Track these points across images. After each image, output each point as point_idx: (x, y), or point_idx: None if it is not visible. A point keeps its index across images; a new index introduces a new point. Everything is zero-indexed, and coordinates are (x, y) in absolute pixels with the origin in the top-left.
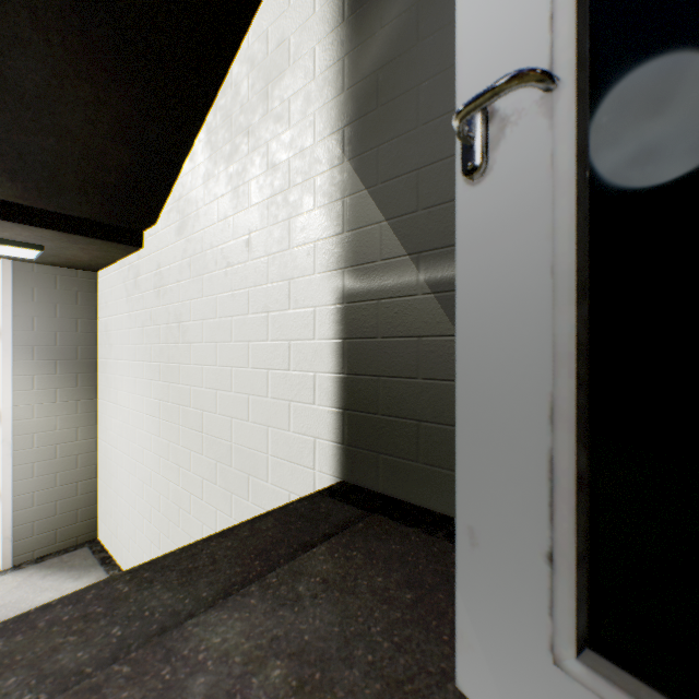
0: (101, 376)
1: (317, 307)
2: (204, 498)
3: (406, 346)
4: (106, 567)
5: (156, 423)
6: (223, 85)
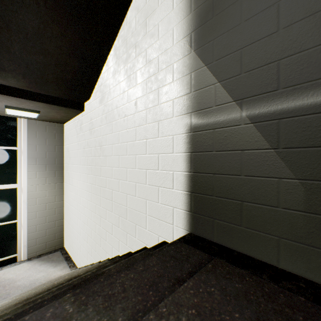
0: (65, 172)
1: (174, 135)
2: (113, 234)
3: (233, 156)
4: (67, 261)
5: (90, 195)
6: (122, 24)
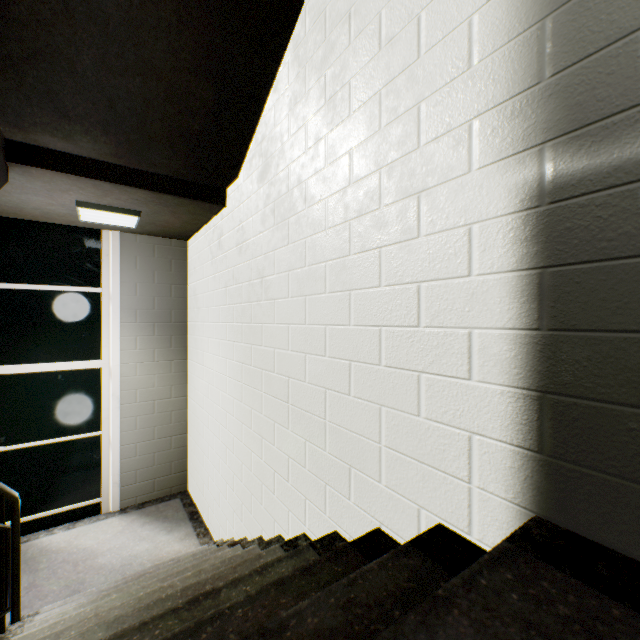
0: (190, 338)
1: (475, 223)
2: (290, 480)
3: None
4: (194, 523)
5: (238, 387)
6: None
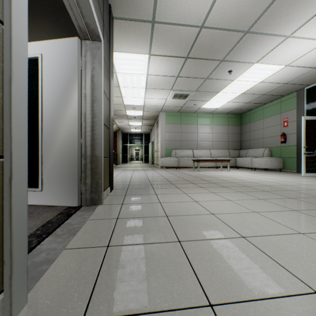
0: None
1: None
2: None
3: None
4: None
5: None
6: None
